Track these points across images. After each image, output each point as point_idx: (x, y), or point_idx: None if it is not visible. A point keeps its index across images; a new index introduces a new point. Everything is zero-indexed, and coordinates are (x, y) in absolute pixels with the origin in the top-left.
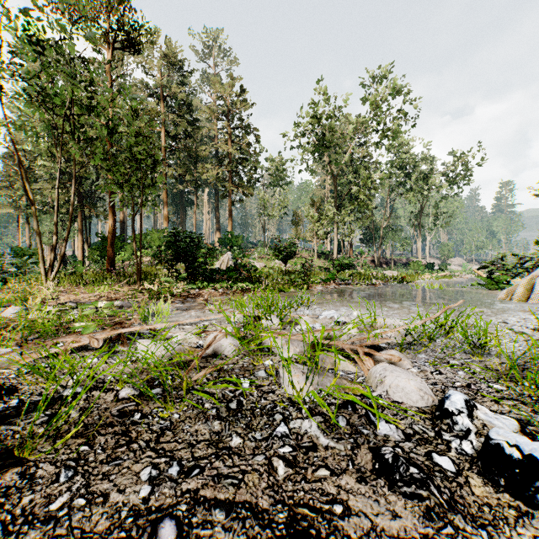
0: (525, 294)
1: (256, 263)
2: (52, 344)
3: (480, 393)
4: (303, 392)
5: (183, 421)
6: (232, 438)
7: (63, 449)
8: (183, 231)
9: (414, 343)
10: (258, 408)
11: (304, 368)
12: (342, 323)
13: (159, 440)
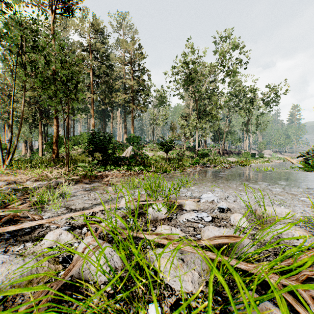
0: None
1: (148, 153)
2: None
3: None
4: None
5: None
6: None
7: None
8: (99, 131)
9: None
10: None
11: None
12: (226, 210)
13: None
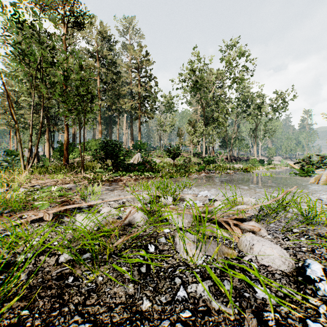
0: (326, 180)
1: (155, 159)
2: (19, 216)
3: (323, 257)
4: (194, 257)
5: (105, 283)
6: (142, 301)
7: (8, 312)
8: (110, 140)
9: (266, 216)
10: (161, 272)
11: (194, 237)
12: (213, 200)
13: (86, 303)
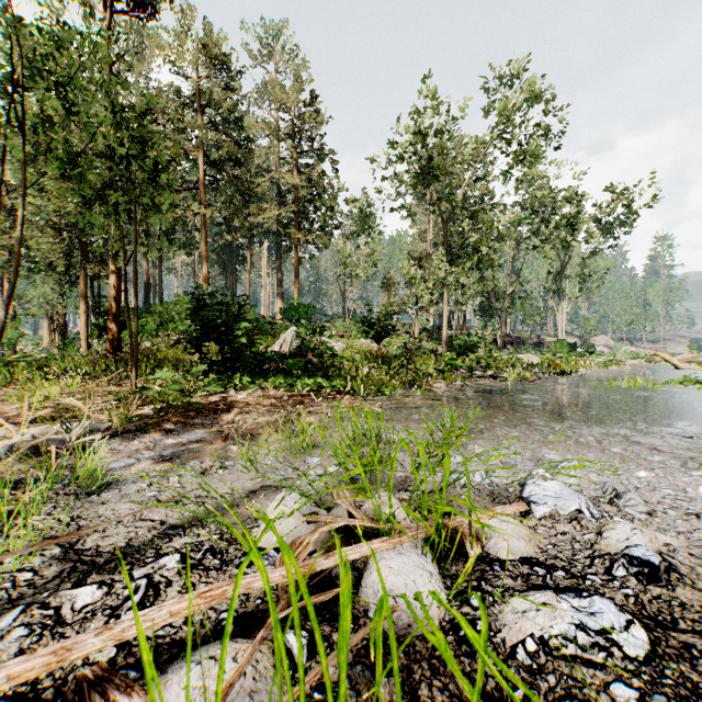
0: None
1: (333, 343)
2: None
3: None
4: None
5: None
6: None
7: None
8: (215, 291)
9: None
10: None
11: None
12: (663, 572)
13: None
